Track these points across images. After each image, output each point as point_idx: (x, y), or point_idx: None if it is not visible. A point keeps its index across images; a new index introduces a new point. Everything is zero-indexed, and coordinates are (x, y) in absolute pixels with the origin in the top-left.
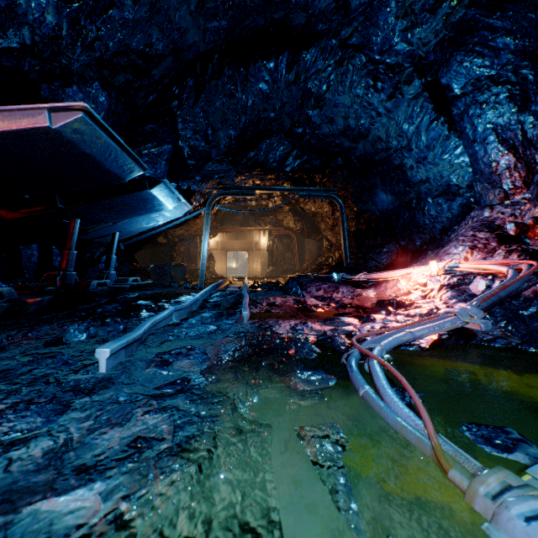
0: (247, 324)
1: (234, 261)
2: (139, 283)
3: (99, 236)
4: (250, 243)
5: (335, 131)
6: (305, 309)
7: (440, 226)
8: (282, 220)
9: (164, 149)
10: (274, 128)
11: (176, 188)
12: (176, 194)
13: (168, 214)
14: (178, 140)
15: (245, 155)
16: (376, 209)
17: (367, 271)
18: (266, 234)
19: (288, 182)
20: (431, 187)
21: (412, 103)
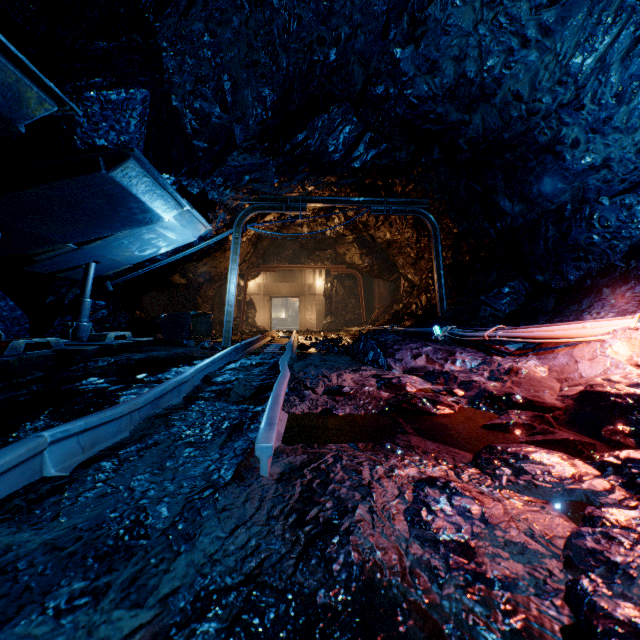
0: (267, 484)
1: (283, 311)
2: (123, 342)
3: (63, 268)
4: (302, 286)
5: (439, 89)
6: (411, 409)
7: (626, 245)
8: (344, 254)
9: (132, 94)
10: (336, 88)
11: (179, 190)
12: (169, 192)
13: (172, 236)
14: (169, 94)
15: (290, 138)
16: (491, 228)
17: (480, 322)
18: (323, 274)
19: (355, 193)
20: (612, 177)
21: (598, 6)
